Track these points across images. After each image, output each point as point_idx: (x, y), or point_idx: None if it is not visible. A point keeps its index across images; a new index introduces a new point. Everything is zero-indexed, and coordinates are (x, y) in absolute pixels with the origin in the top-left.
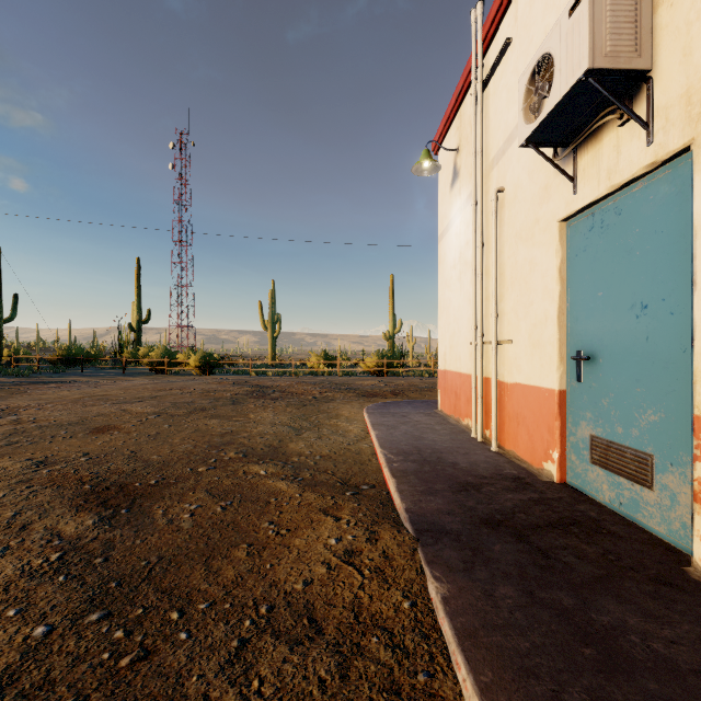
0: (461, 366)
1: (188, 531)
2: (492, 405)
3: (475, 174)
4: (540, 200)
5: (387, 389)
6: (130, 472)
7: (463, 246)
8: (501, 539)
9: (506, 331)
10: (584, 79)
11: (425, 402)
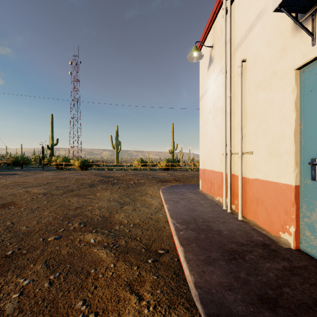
0: (215, 167)
1: None
2: (239, 192)
3: (225, 55)
4: (277, 59)
5: (171, 178)
6: None
7: (216, 100)
8: None
9: (248, 146)
10: None
11: (192, 185)
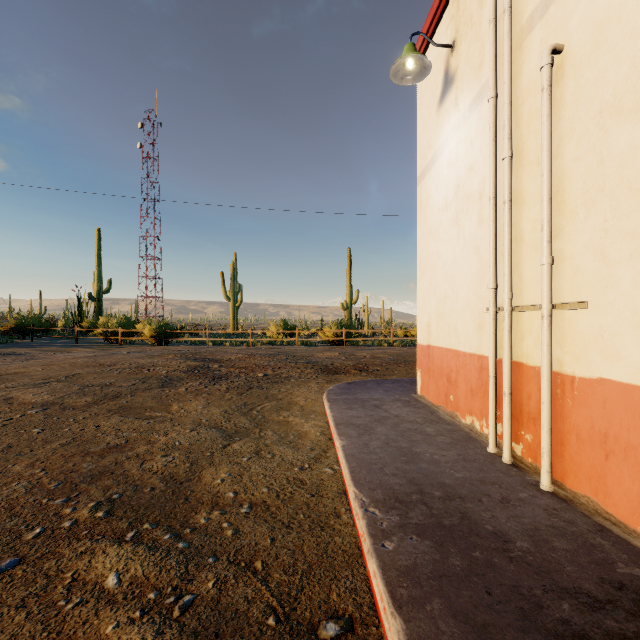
0: (459, 341)
1: None
2: (542, 413)
3: (495, 52)
4: None
5: (349, 363)
6: None
7: (463, 175)
8: None
9: (569, 287)
10: None
11: (397, 382)
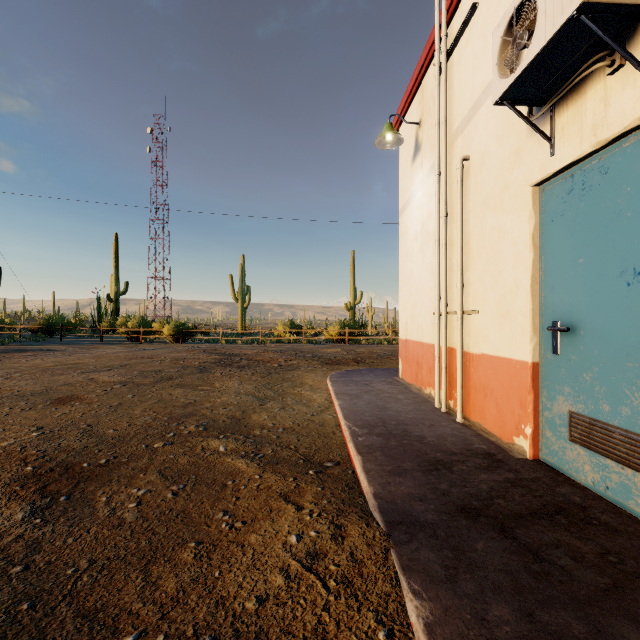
0: (423, 336)
1: (131, 525)
2: (457, 376)
3: (439, 145)
4: (510, 165)
5: (349, 357)
6: (81, 450)
7: (425, 218)
8: (483, 534)
9: (472, 301)
10: (576, 16)
11: (386, 370)
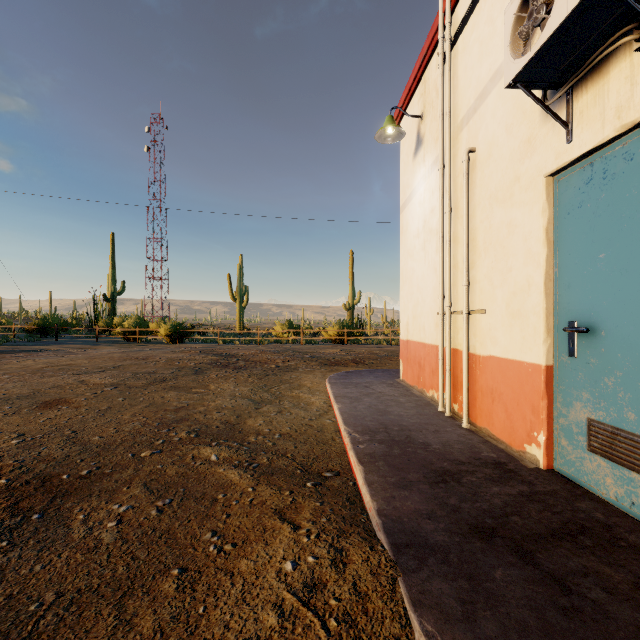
0: (425, 336)
1: (108, 548)
2: (463, 379)
3: (443, 137)
4: (521, 156)
5: (348, 357)
6: (62, 459)
7: (428, 214)
8: (500, 559)
9: (478, 300)
10: None
11: (386, 371)
